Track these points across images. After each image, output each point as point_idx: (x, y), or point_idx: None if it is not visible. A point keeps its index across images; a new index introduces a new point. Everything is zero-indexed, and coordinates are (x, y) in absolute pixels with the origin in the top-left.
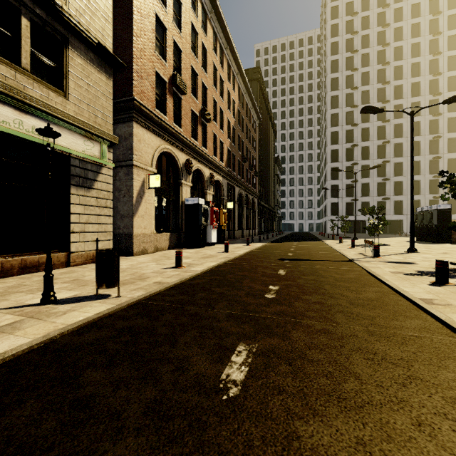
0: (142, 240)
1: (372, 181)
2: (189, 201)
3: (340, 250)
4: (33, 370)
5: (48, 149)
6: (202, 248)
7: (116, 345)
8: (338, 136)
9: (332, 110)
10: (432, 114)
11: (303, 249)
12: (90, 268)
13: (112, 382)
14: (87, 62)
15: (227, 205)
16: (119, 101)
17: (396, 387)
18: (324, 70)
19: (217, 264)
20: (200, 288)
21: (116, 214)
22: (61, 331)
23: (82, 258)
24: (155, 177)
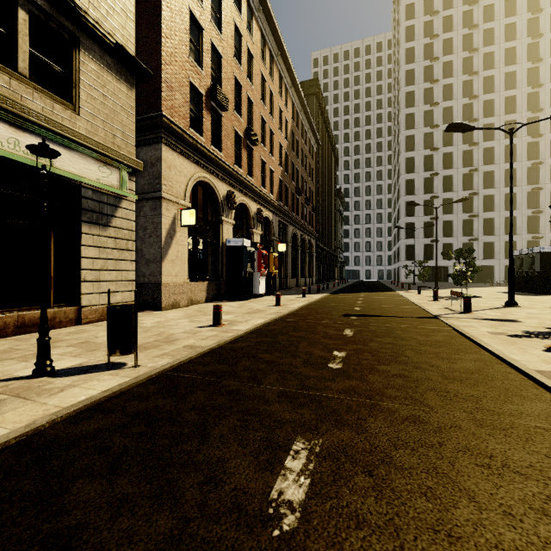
0: (173, 291)
1: (457, 218)
2: (231, 243)
3: (420, 303)
4: (2, 480)
5: (42, 172)
6: (247, 300)
7: (125, 439)
8: (414, 163)
9: (406, 131)
10: (530, 135)
11: (373, 301)
12: (105, 326)
13: (111, 504)
14: (102, 68)
15: (278, 248)
16: (144, 118)
17: (534, 517)
18: (397, 83)
19: (266, 322)
20: (243, 354)
21: (140, 258)
22: (52, 418)
23: (96, 314)
24: (189, 212)
